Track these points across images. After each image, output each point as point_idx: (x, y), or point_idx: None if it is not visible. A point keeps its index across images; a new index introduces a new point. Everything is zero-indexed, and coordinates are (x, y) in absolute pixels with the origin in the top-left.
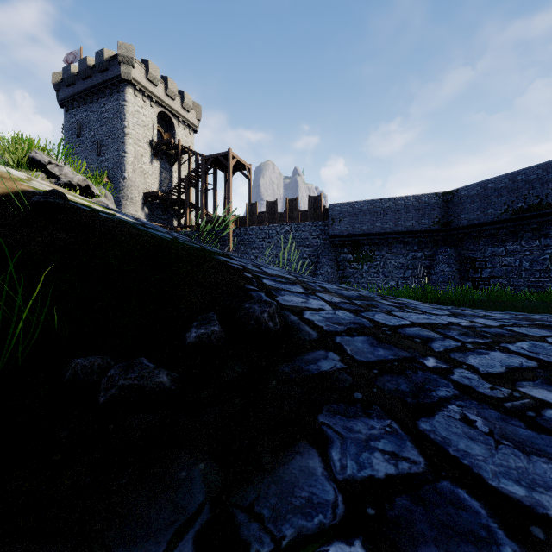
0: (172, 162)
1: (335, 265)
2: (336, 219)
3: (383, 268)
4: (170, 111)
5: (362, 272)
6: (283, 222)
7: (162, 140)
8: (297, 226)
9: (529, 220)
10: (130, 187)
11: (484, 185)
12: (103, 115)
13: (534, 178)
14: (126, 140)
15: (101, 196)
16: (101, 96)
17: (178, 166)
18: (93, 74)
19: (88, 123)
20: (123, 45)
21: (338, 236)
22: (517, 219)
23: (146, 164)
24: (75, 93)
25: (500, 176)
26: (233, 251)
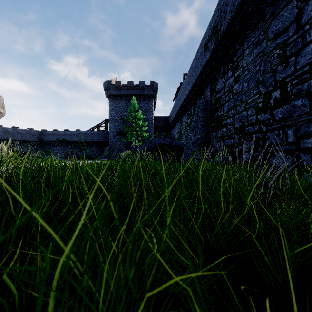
0: None
1: None
2: None
3: None
4: None
5: None
6: None
7: None
8: None
9: (61, 142)
10: None
11: (51, 132)
12: None
13: (62, 133)
14: None
15: None
16: None
17: None
18: None
19: None
20: None
21: None
22: (59, 142)
23: None
24: None
25: (55, 131)
26: None
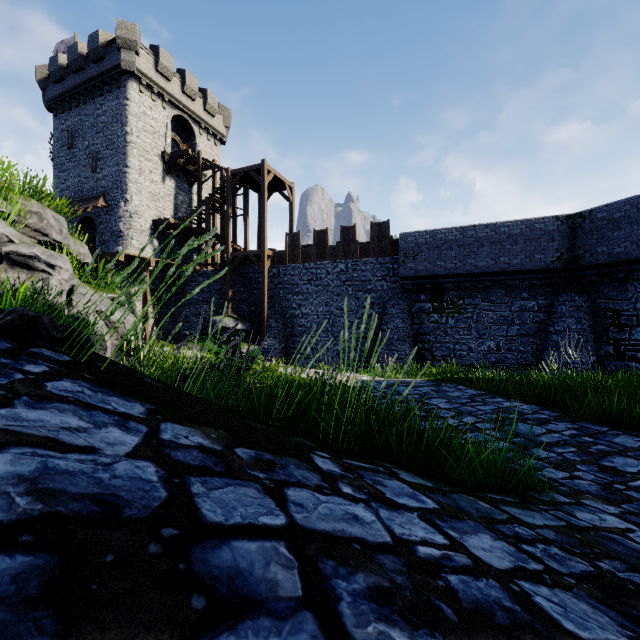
0: (192, 181)
1: (409, 317)
2: (410, 254)
3: (476, 323)
4: (189, 115)
5: (446, 328)
6: (336, 259)
7: (177, 151)
8: (354, 263)
9: None
10: (134, 213)
11: (637, 203)
12: (99, 118)
13: None
14: (128, 150)
15: (30, 216)
16: (97, 94)
17: (198, 185)
18: (87, 65)
19: (81, 130)
20: (123, 24)
21: (412, 278)
22: None
23: (156, 183)
24: (65, 91)
25: None
26: (268, 297)
